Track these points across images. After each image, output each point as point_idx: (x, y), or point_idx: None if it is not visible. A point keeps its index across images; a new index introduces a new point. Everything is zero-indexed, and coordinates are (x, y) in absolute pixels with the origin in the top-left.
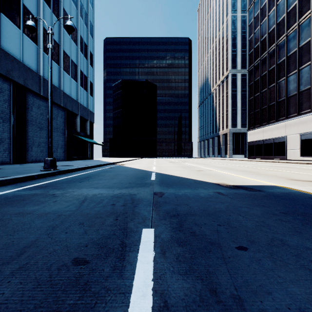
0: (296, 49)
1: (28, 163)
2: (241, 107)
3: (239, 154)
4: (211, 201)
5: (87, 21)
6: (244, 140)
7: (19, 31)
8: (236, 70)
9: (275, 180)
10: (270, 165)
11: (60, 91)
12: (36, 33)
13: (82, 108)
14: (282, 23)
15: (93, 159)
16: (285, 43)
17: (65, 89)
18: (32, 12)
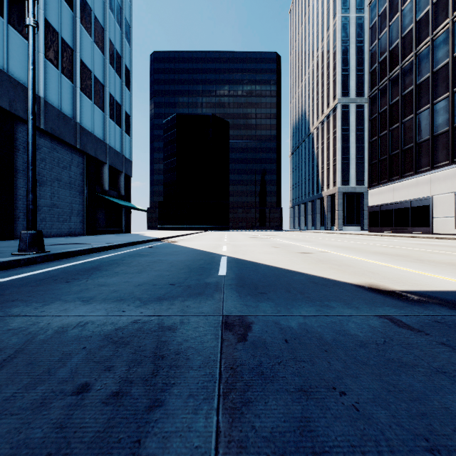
0: (448, 60)
1: (18, 239)
2: (355, 154)
3: (352, 225)
4: (404, 363)
5: (122, 19)
6: (361, 204)
7: (1, 21)
8: (349, 99)
9: None
10: (415, 242)
11: (75, 124)
12: None
13: (113, 154)
14: (424, 21)
15: (130, 233)
16: (430, 51)
17: (84, 122)
18: None
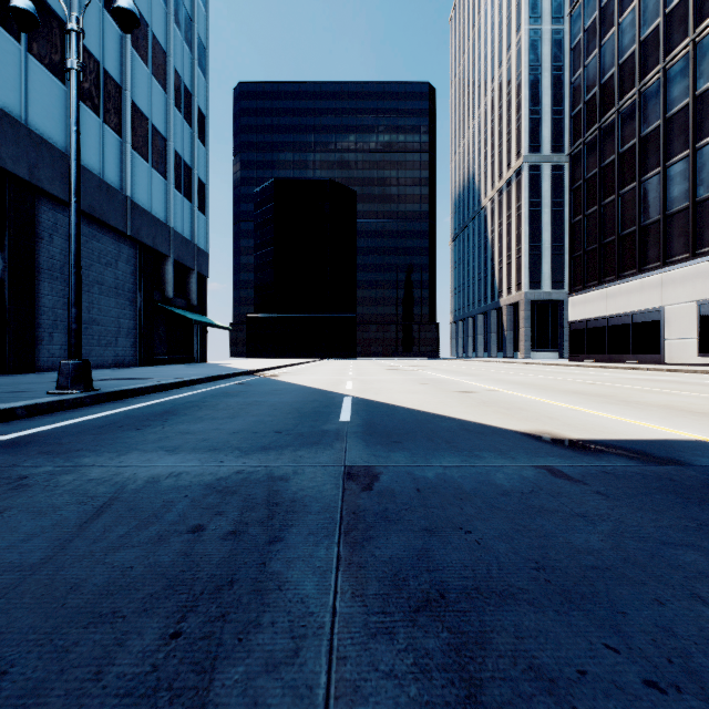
0: (688, 101)
1: (41, 372)
2: (550, 242)
3: (546, 350)
4: (544, 509)
5: (193, 37)
6: (559, 317)
7: (17, 48)
8: (540, 156)
9: (686, 421)
10: (633, 377)
11: (124, 199)
12: (63, 55)
13: (179, 242)
14: (652, 40)
15: (206, 363)
16: (661, 87)
17: (137, 196)
18: (53, 3)
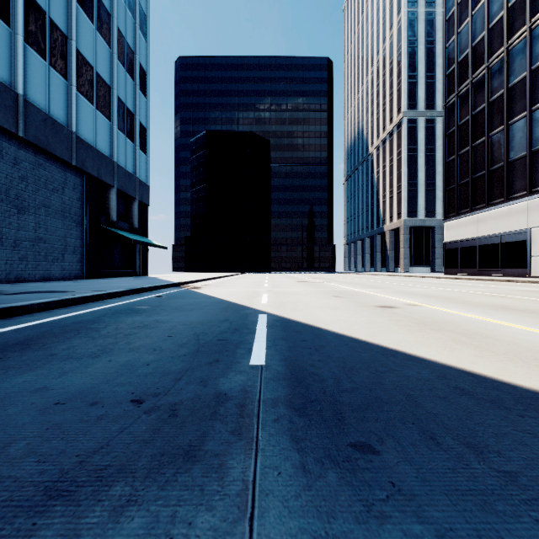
0: None
1: None
2: (425, 180)
3: (421, 266)
4: None
5: (135, 5)
6: (432, 240)
7: None
8: (417, 112)
9: None
10: (525, 289)
11: (70, 134)
12: None
13: (123, 175)
14: (519, 6)
15: (147, 276)
16: (527, 44)
17: (82, 132)
18: None
